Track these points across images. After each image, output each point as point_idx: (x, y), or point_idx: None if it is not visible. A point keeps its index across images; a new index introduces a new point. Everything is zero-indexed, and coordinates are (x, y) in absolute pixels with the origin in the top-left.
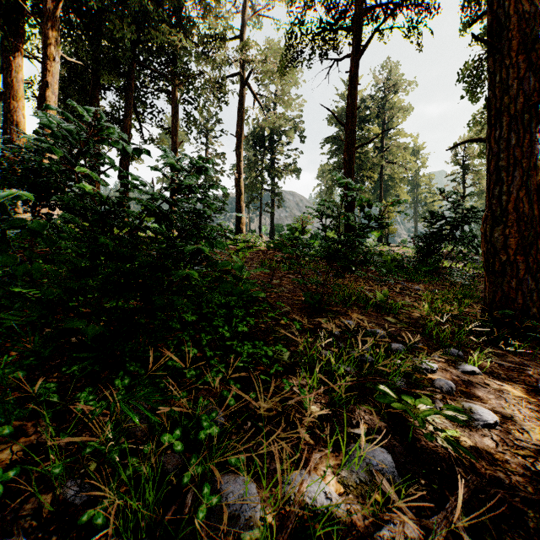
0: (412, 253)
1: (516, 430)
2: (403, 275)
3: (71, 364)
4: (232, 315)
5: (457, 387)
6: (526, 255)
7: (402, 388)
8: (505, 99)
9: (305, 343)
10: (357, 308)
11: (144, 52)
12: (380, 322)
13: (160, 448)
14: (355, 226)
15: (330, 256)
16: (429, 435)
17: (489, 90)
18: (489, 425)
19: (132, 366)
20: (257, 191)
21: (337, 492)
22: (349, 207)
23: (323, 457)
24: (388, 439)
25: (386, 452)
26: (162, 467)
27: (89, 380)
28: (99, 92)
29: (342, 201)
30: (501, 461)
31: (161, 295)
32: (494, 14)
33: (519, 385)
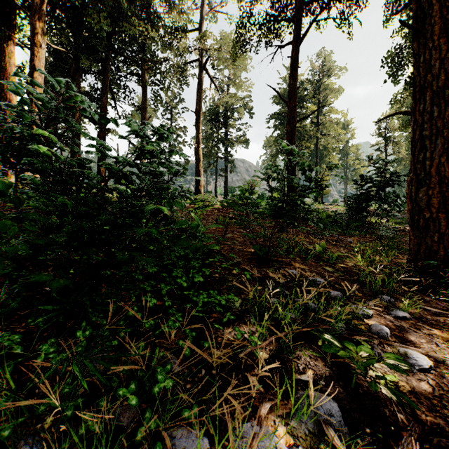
0: (343, 210)
1: (448, 374)
2: (337, 229)
3: (37, 316)
4: (190, 266)
5: (391, 332)
6: (447, 212)
7: (344, 335)
8: (428, 77)
9: (255, 292)
10: (299, 258)
11: (118, 42)
12: (320, 271)
13: (115, 402)
14: (296, 188)
15: (276, 213)
16: (373, 384)
17: (414, 69)
18: (424, 370)
19: (95, 317)
20: (213, 159)
21: (287, 443)
22: (291, 172)
23: (273, 406)
24: (333, 385)
25: (332, 401)
26: (117, 420)
27: (55, 329)
28: (80, 75)
29: (286, 165)
30: (439, 407)
31: (122, 251)
32: (418, 3)
33: (446, 329)
